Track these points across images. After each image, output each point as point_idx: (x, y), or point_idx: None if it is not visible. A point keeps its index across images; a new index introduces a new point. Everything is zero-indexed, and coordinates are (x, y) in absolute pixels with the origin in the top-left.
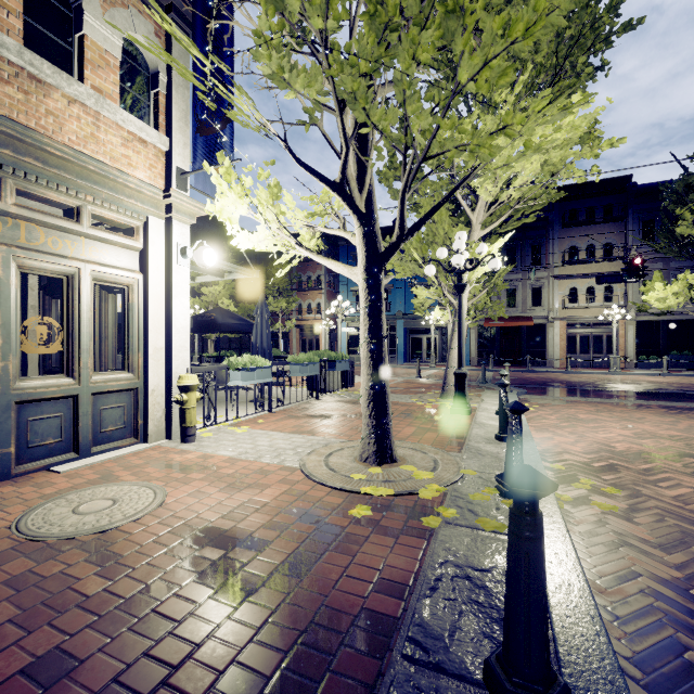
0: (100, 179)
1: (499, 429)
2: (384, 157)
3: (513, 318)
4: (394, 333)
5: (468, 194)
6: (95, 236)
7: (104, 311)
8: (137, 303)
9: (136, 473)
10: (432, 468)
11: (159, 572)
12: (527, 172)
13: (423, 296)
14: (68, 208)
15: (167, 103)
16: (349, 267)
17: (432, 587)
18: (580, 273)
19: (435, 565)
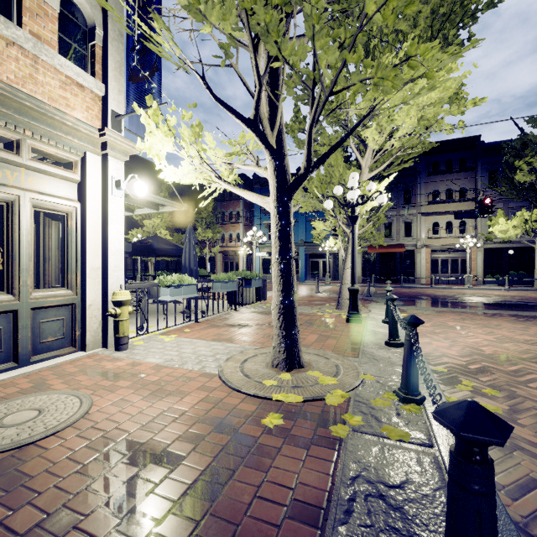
0: (38, 116)
1: (388, 337)
2: (294, 92)
3: (390, 245)
4: (297, 257)
5: (359, 143)
6: (35, 168)
7: (48, 236)
8: (75, 228)
9: (68, 381)
10: (335, 374)
11: (67, 495)
12: (407, 126)
13: (320, 228)
14: (9, 142)
15: (103, 54)
16: (262, 196)
17: (346, 509)
18: (441, 211)
19: (347, 481)
